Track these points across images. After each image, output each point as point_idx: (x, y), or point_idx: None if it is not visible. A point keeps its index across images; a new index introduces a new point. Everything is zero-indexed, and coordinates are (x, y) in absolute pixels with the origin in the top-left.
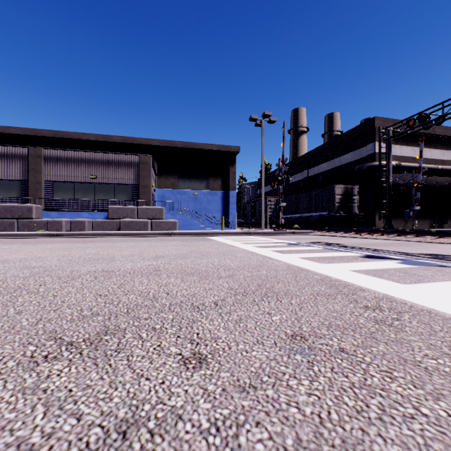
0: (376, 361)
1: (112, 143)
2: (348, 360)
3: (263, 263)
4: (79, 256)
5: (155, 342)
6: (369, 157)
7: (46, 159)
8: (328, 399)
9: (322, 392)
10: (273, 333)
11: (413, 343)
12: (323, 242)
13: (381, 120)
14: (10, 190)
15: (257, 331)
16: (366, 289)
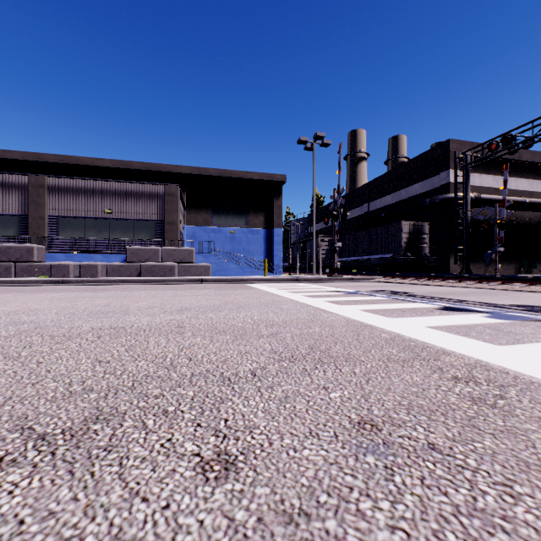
0: (485, 465)
1: (132, 170)
2: (444, 464)
3: (316, 318)
4: (85, 309)
5: (164, 433)
6: (443, 188)
7: (50, 190)
8: (423, 539)
9: (412, 523)
10: (331, 419)
11: (531, 435)
12: (389, 291)
13: (457, 143)
14: (7, 227)
15: (310, 416)
16: (452, 353)
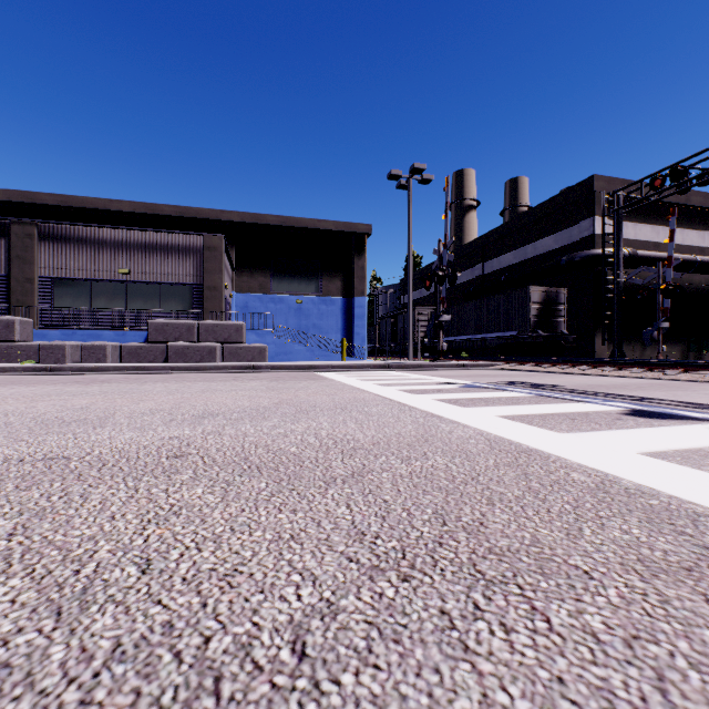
0: None
1: (160, 217)
2: None
3: (431, 433)
4: (39, 415)
5: None
6: (585, 241)
7: (41, 240)
8: None
9: None
10: None
11: None
12: (524, 383)
13: (604, 180)
14: None
15: None
16: None
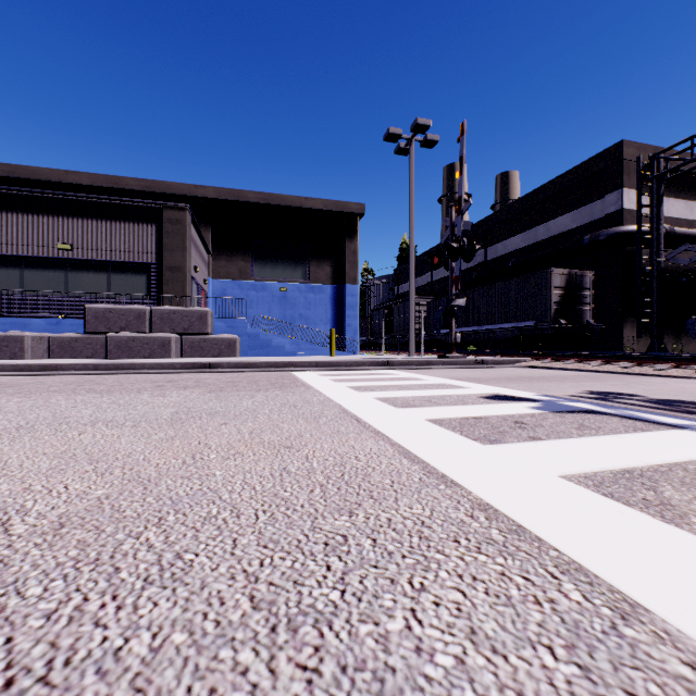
0: None
1: (125, 192)
2: None
3: None
4: None
5: None
6: (610, 218)
7: None
8: None
9: None
10: None
11: None
12: (631, 396)
13: (634, 147)
14: None
15: None
16: None
